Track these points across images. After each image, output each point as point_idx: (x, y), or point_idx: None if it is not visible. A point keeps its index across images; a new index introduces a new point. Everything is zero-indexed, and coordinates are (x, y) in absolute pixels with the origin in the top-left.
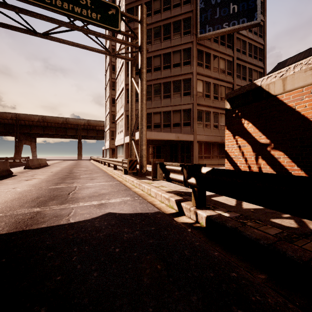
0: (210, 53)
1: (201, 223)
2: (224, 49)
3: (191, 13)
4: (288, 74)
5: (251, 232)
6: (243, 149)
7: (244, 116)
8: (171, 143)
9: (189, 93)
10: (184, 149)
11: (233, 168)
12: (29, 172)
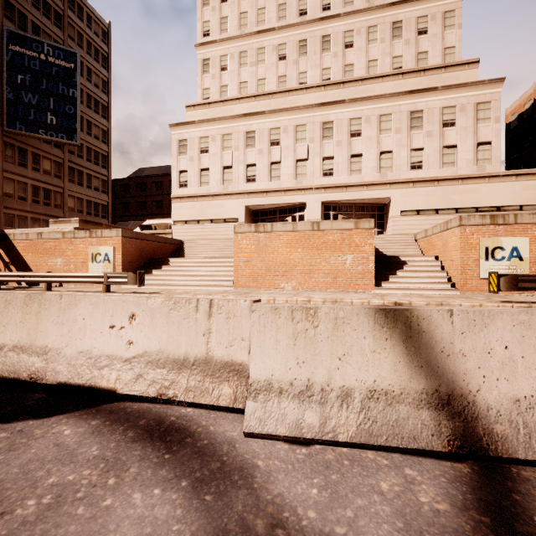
0: (27, 149)
1: None
2: (50, 149)
3: None
4: (15, 233)
5: None
6: (0, 264)
7: (0, 246)
8: None
9: None
10: None
11: None
12: None
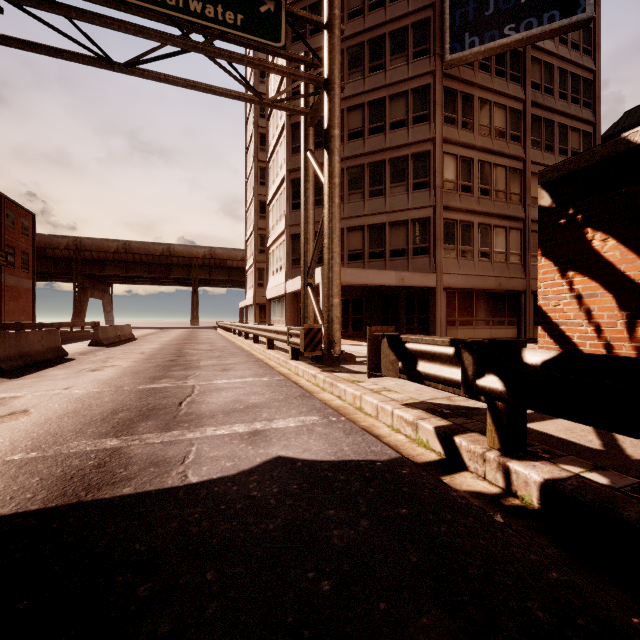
0: (472, 95)
1: (524, 496)
2: (505, 86)
3: (431, 11)
4: None
5: None
6: (591, 303)
7: (593, 221)
8: (385, 293)
9: (426, 183)
10: (413, 306)
11: (561, 349)
12: (99, 352)
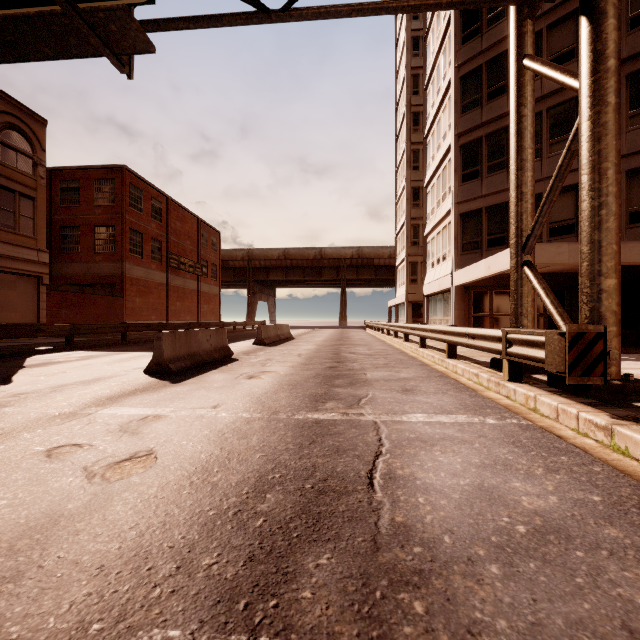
0: None
1: None
2: None
3: None
4: None
5: None
6: None
7: None
8: None
9: None
10: None
11: None
12: (260, 352)
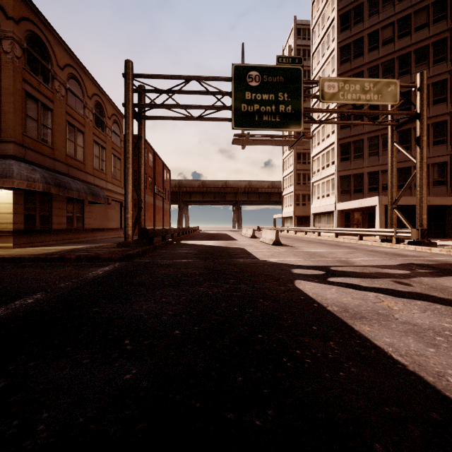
0: None
1: None
2: None
3: (448, 33)
4: None
5: None
6: None
7: None
8: (403, 208)
9: (443, 141)
10: (429, 217)
11: None
12: None
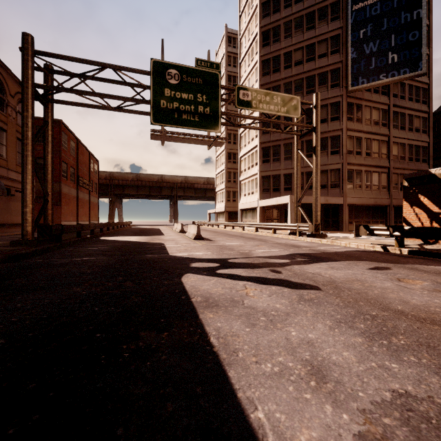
0: (361, 104)
1: (404, 254)
2: (378, 98)
3: (340, 64)
4: None
5: (435, 252)
6: (420, 216)
7: (420, 192)
8: (311, 206)
9: (337, 151)
10: (328, 213)
11: None
12: None
